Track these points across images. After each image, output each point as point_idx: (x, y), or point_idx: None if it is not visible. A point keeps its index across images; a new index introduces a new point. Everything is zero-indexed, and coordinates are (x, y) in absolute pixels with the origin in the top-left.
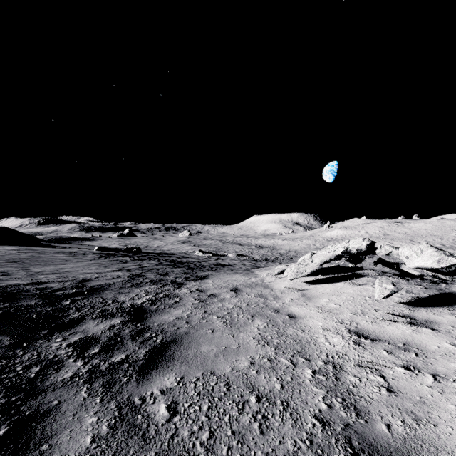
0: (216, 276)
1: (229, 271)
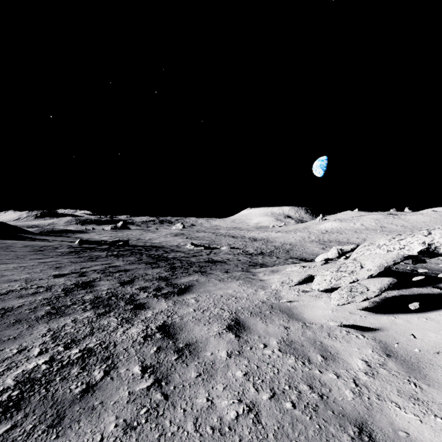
0: (203, 285)
1: (222, 274)
